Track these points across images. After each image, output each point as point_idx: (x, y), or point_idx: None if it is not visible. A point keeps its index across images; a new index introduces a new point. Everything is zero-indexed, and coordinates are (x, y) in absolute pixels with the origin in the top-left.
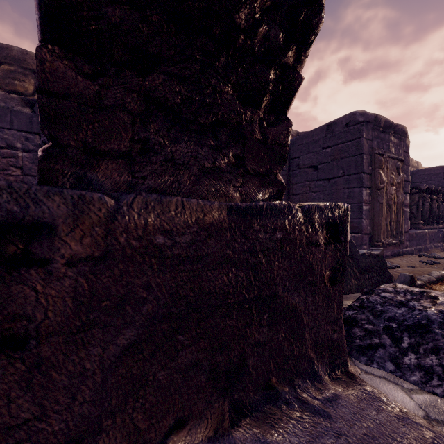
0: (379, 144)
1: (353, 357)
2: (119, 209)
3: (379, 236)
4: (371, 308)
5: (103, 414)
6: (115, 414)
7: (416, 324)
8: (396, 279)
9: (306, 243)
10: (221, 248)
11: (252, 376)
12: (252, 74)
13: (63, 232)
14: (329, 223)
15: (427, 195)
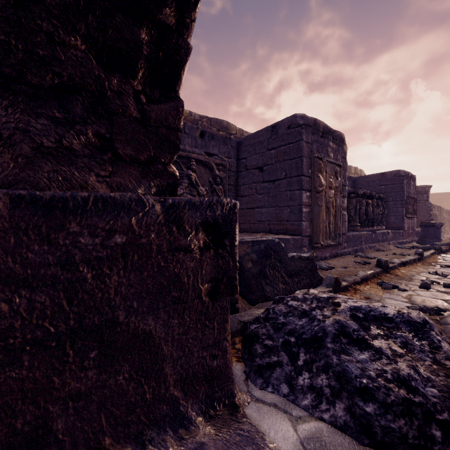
0: (318, 148)
1: (250, 380)
2: None
3: (318, 238)
4: (274, 320)
5: None
6: None
7: (313, 337)
8: (323, 282)
9: (170, 248)
10: None
11: (64, 445)
12: (112, 27)
13: None
14: (208, 223)
15: (363, 200)
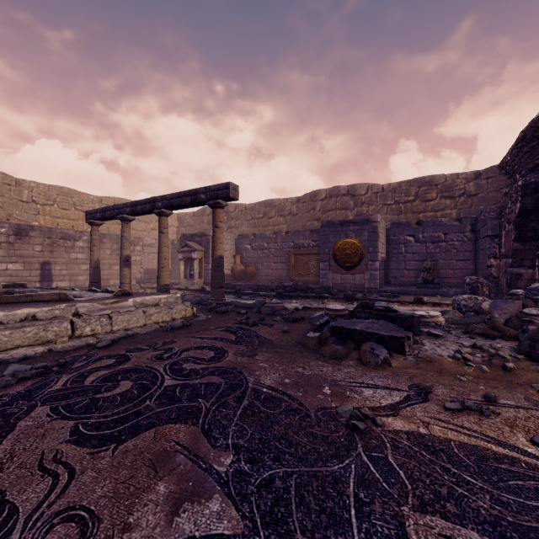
0: None
1: None
2: (533, 272)
3: None
4: None
5: None
6: None
7: None
8: None
9: None
10: None
11: None
12: None
13: (524, 275)
14: None
15: None
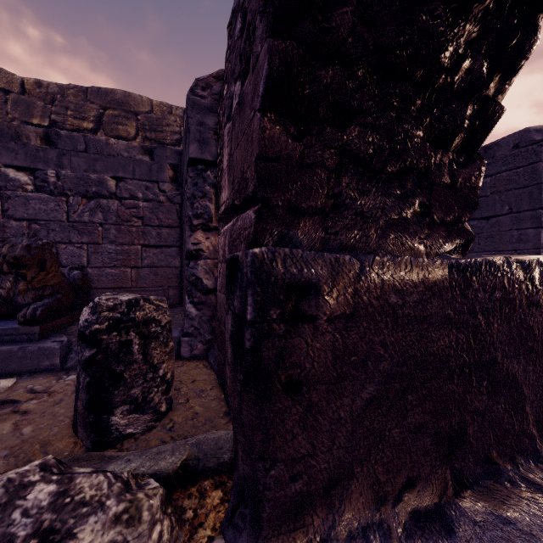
0: None
1: None
2: (363, 270)
3: None
4: None
5: (354, 461)
6: (362, 463)
7: None
8: None
9: (526, 303)
10: (443, 308)
11: (472, 446)
12: (448, 113)
13: (325, 291)
14: None
15: None
